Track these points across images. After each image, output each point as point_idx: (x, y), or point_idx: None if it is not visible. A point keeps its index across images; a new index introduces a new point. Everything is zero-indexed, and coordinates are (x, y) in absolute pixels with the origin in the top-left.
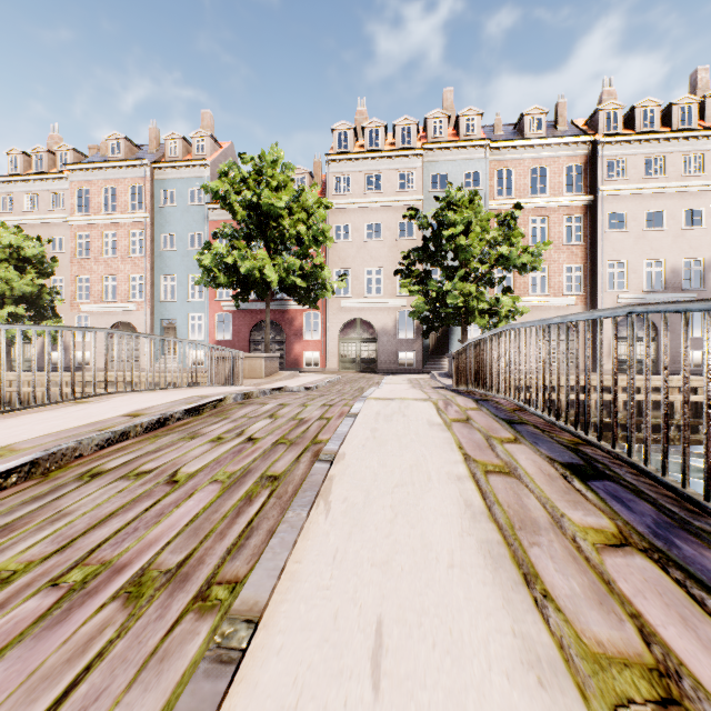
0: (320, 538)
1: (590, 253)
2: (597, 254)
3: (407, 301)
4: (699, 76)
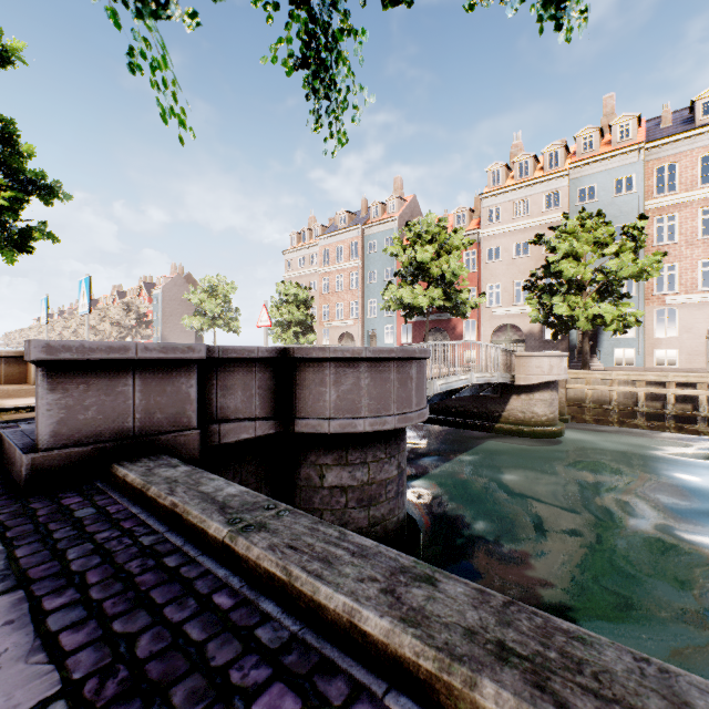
0: None
1: None
2: None
3: None
4: None
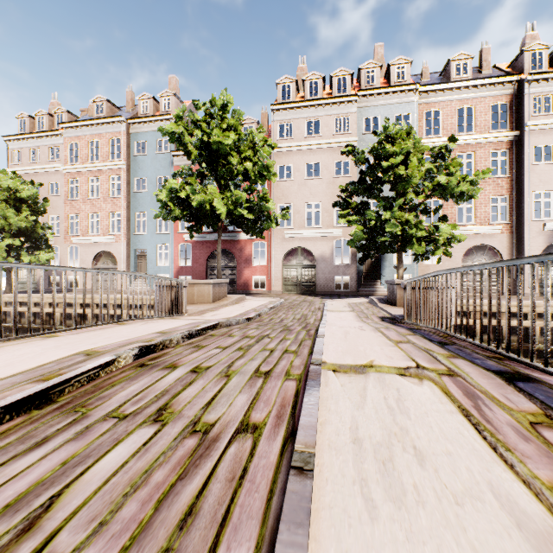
0: None
1: (515, 185)
2: (523, 186)
3: (342, 231)
4: None
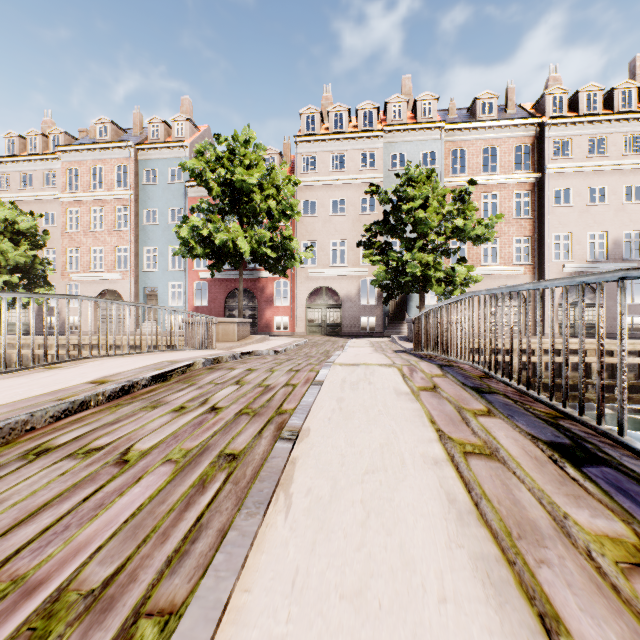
0: (277, 550)
1: (537, 226)
2: (544, 227)
3: (368, 270)
4: (638, 63)
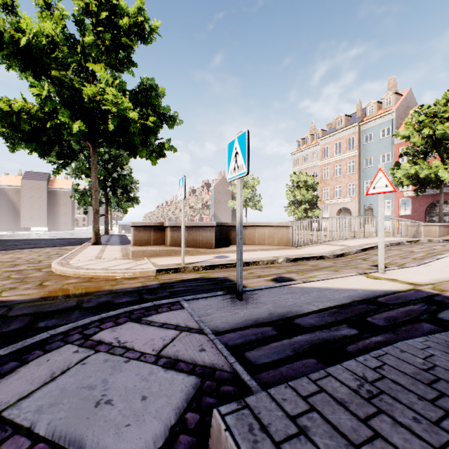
0: None
1: None
2: None
3: None
4: None
